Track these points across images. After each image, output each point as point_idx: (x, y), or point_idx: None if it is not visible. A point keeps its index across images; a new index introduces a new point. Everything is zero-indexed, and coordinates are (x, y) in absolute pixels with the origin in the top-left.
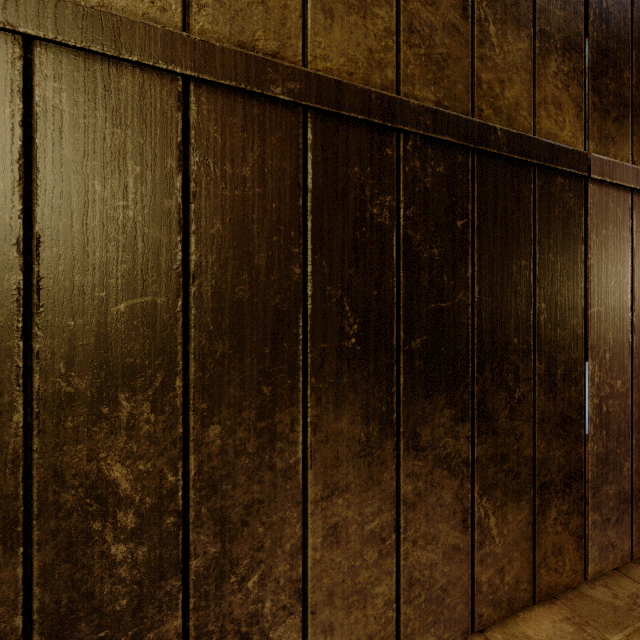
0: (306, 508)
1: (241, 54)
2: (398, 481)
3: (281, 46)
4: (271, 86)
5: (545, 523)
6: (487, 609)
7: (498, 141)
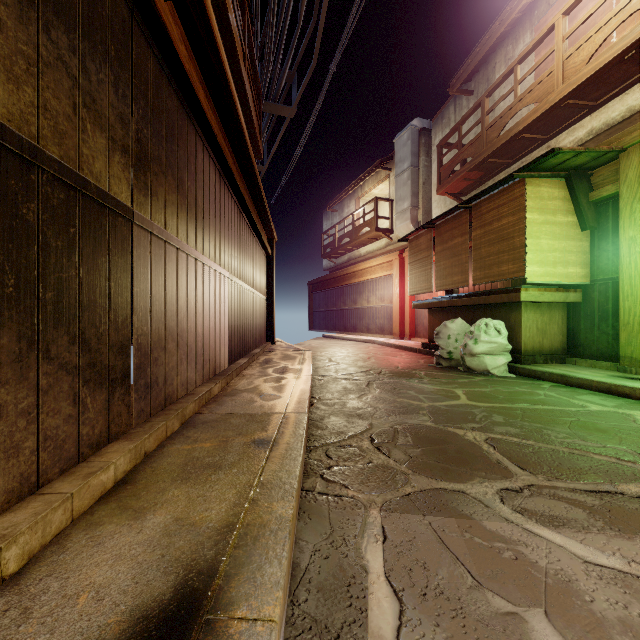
0: None
1: None
2: (39, 378)
3: None
4: None
5: (114, 400)
6: (87, 449)
7: (92, 190)
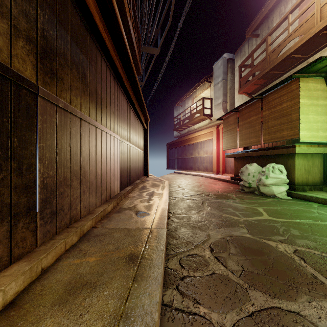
0: None
1: None
2: None
3: None
4: None
5: (17, 229)
6: None
7: None
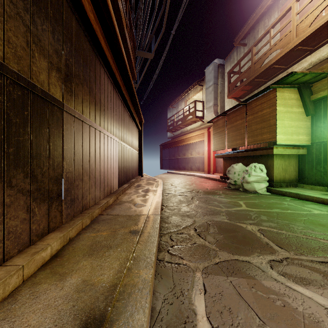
0: None
1: None
2: (4, 198)
3: None
4: None
5: (52, 209)
6: (35, 237)
7: (38, 90)
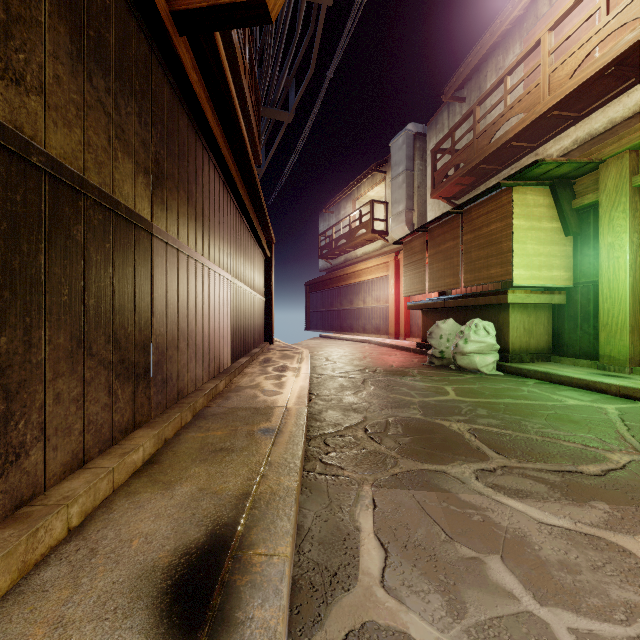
0: (46, 384)
1: (18, 134)
2: (84, 371)
3: (35, 134)
4: (32, 156)
5: (138, 392)
6: (118, 434)
7: (122, 210)
